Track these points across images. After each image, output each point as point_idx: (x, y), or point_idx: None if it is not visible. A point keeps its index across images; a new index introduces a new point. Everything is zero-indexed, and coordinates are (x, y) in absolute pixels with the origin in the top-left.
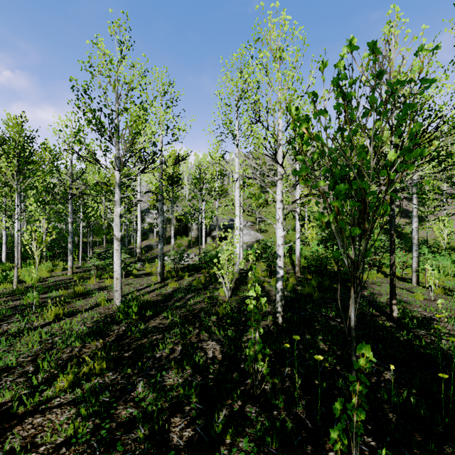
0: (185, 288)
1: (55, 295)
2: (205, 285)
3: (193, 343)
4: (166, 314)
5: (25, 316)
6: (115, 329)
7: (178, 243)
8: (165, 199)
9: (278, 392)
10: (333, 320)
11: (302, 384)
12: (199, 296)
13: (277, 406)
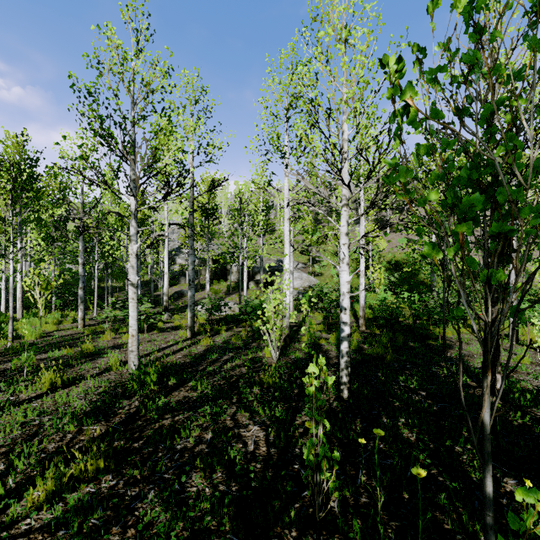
0: (221, 346)
1: (57, 355)
2: (247, 342)
3: (228, 428)
4: (195, 383)
5: (12, 385)
6: (126, 405)
7: (214, 289)
8: (199, 236)
9: (350, 514)
10: (416, 394)
11: (385, 499)
12: (238, 358)
13: (351, 539)
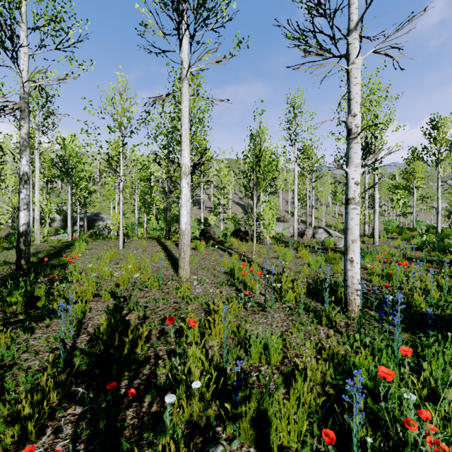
0: None
1: None
2: None
3: None
4: None
5: None
6: None
7: None
8: None
9: None
10: None
11: None
12: None
13: None
